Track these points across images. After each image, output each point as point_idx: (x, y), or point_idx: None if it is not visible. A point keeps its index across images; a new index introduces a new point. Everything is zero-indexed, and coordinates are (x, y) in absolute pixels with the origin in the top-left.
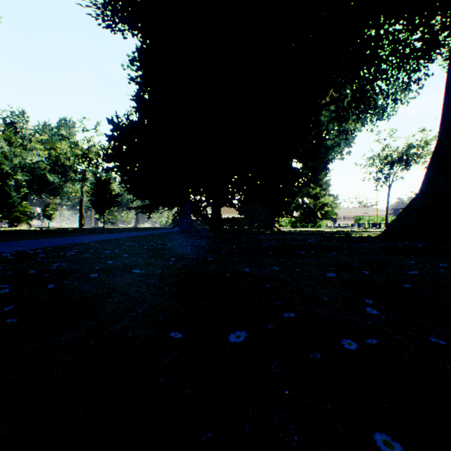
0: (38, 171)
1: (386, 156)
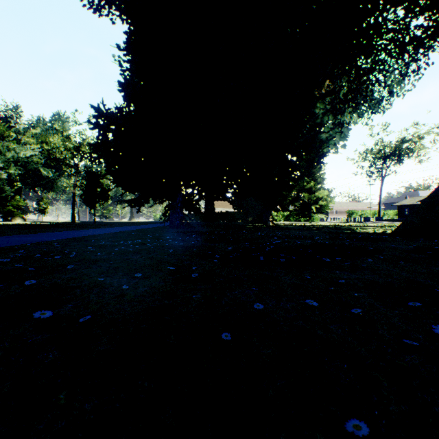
0: (32, 165)
1: (379, 150)
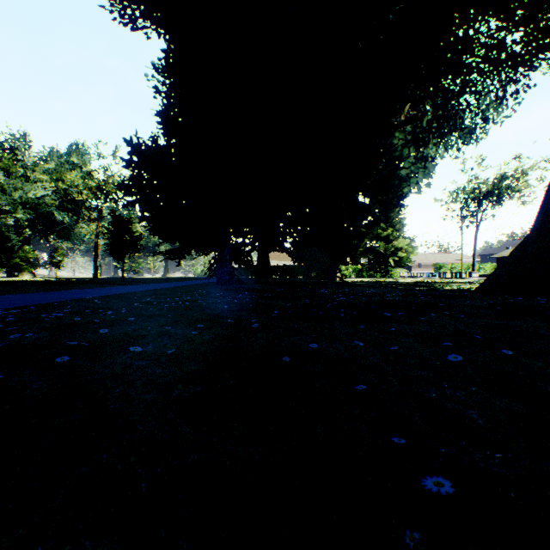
0: (43, 208)
1: (473, 189)
